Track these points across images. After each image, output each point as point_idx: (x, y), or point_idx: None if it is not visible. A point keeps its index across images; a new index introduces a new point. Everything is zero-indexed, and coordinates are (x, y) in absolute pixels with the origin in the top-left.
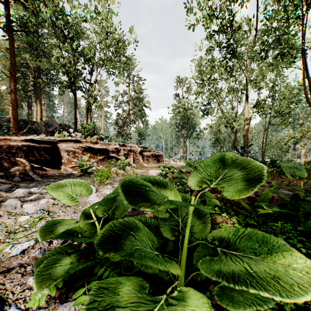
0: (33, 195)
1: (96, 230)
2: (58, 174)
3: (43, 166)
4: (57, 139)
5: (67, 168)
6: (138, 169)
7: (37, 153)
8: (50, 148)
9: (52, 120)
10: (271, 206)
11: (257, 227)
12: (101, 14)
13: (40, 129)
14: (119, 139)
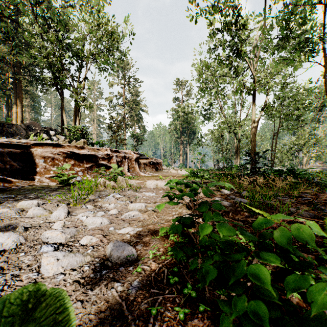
0: None
1: None
2: (28, 186)
3: (8, 176)
4: (30, 142)
5: (43, 179)
6: (133, 179)
7: (0, 159)
8: (20, 154)
9: (34, 123)
10: None
11: None
12: (91, 1)
13: (20, 132)
14: (112, 144)
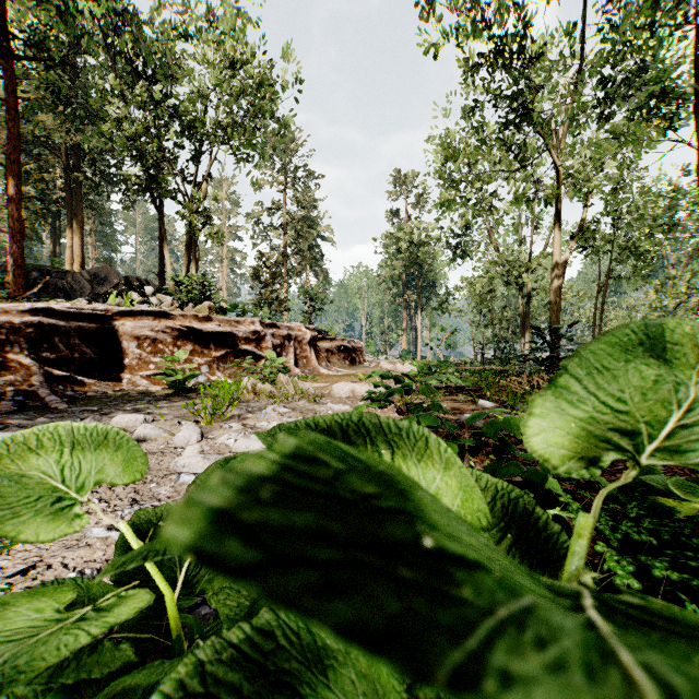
0: None
1: (174, 585)
2: (113, 393)
3: (77, 374)
4: (112, 310)
5: (137, 380)
6: (306, 381)
7: (63, 342)
8: (96, 332)
9: (107, 268)
10: (691, 489)
11: (656, 550)
12: (221, 23)
13: (80, 287)
14: (263, 311)
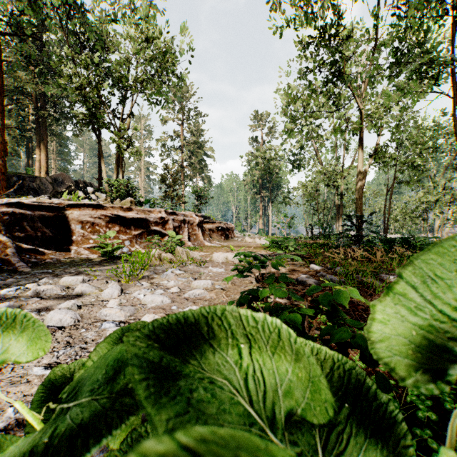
0: (2, 302)
1: None
2: (64, 259)
3: (40, 247)
4: (64, 203)
5: (81, 250)
6: (195, 250)
7: (29, 225)
8: (53, 218)
9: (63, 175)
10: None
11: None
12: (139, 12)
13: (45, 187)
14: (167, 203)
